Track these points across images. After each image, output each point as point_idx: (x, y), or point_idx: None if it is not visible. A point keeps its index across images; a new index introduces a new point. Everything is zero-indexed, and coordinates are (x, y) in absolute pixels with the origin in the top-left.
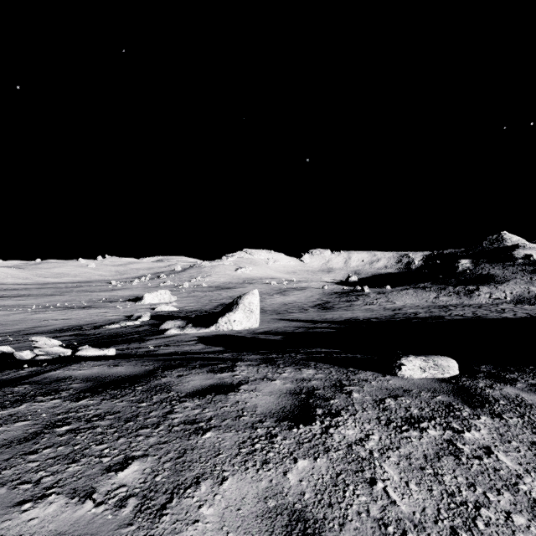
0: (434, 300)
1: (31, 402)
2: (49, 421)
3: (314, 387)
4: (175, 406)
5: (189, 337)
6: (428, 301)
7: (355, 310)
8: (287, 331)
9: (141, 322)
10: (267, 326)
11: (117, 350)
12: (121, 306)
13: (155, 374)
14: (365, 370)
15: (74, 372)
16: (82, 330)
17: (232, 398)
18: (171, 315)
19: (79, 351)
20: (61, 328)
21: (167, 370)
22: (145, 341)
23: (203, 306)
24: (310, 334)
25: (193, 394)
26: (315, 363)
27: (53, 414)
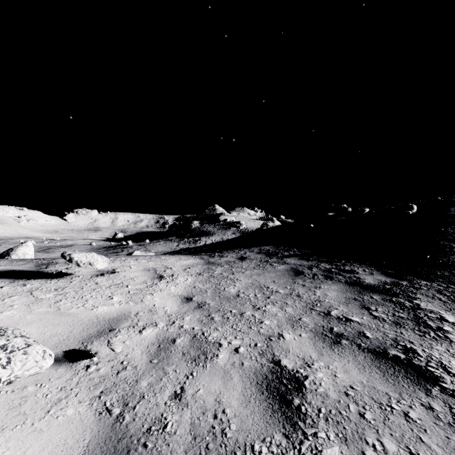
0: (176, 247)
1: None
2: None
3: None
4: None
5: None
6: (172, 248)
7: None
8: None
9: None
10: None
11: None
12: None
13: None
14: None
15: None
16: None
17: None
18: None
19: None
20: None
21: None
22: None
23: None
24: None
25: None
26: None
27: None
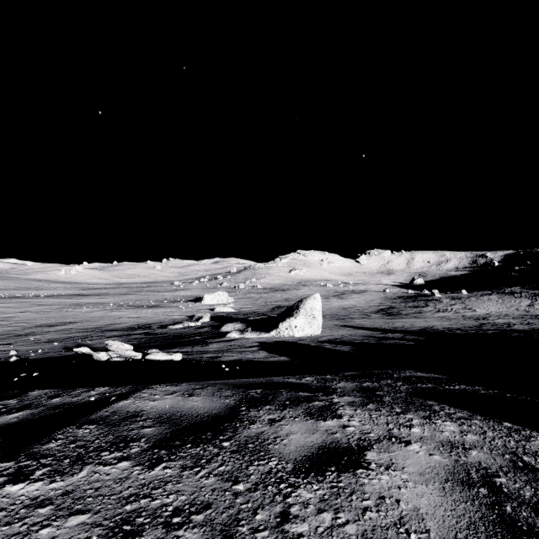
0: (527, 308)
1: (94, 463)
2: (114, 519)
3: (484, 467)
4: (288, 498)
5: (250, 342)
6: (519, 309)
7: (427, 317)
8: (355, 340)
9: (202, 323)
10: (330, 333)
11: (183, 354)
12: (183, 306)
13: (240, 416)
14: (534, 429)
15: (145, 403)
16: (150, 329)
17: (367, 484)
18: (229, 316)
19: (148, 355)
20: (133, 326)
21: (253, 408)
22: (207, 344)
23: (259, 309)
24: (384, 346)
25: (305, 468)
26: (437, 404)
27: (119, 498)
